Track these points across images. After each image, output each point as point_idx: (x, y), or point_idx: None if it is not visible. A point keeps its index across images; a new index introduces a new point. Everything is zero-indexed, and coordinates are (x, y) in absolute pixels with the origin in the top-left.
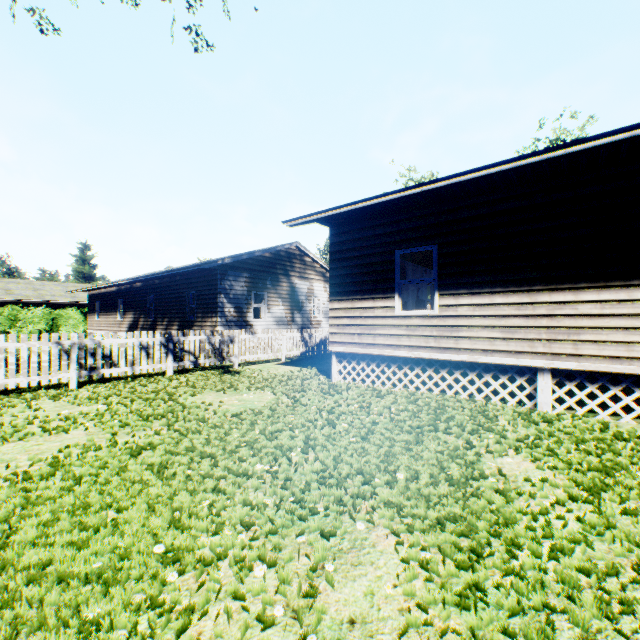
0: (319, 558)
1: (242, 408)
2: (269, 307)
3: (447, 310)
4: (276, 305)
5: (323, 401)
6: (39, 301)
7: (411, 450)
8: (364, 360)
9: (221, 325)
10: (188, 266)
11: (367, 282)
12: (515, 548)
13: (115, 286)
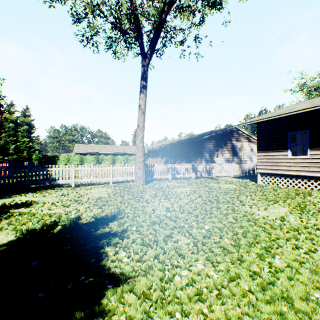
0: (266, 207)
1: (228, 187)
2: (222, 154)
3: (313, 156)
4: (225, 153)
5: (256, 188)
6: (132, 153)
7: (292, 199)
8: (273, 176)
9: (203, 162)
10: (190, 139)
11: (274, 145)
12: (319, 212)
13: (159, 147)
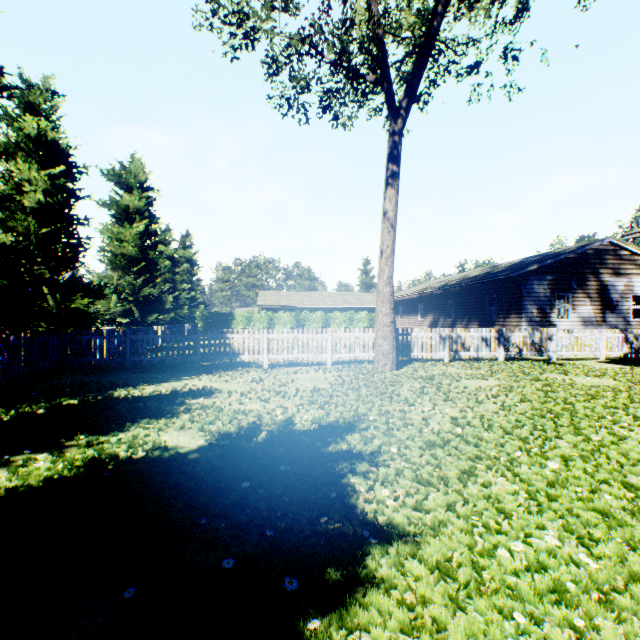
0: None
1: (594, 384)
2: (573, 307)
3: None
4: (581, 305)
5: None
6: (360, 307)
7: None
8: None
9: (524, 325)
10: (489, 275)
11: None
12: None
13: (416, 294)
